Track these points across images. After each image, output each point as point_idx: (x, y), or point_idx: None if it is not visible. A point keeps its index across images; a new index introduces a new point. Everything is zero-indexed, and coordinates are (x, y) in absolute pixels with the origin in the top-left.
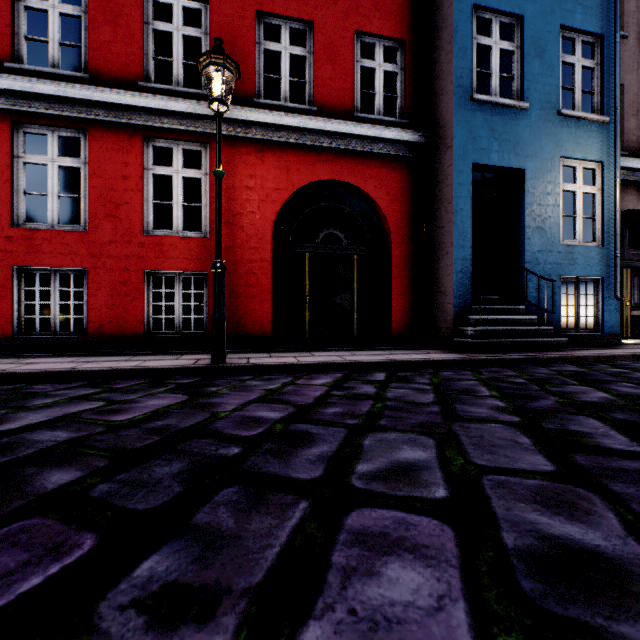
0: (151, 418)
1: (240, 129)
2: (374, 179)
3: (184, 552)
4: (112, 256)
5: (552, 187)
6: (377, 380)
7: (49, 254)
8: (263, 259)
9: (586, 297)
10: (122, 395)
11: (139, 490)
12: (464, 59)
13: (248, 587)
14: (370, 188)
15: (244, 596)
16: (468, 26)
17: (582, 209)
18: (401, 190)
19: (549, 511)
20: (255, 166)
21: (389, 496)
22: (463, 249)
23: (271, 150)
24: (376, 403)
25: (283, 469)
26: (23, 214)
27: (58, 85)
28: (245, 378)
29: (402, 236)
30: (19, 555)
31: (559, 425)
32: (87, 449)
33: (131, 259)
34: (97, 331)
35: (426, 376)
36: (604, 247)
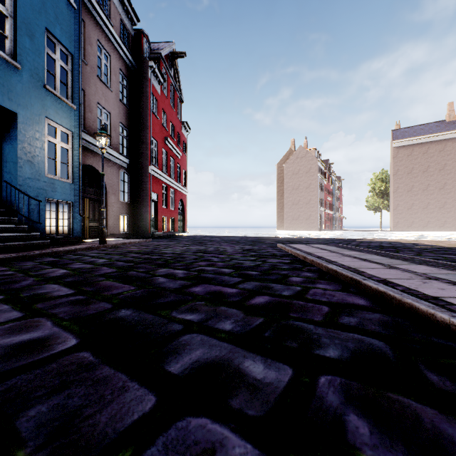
0: None
1: None
2: None
3: None
4: None
5: (40, 135)
6: None
7: None
8: None
9: (63, 213)
10: None
11: None
12: None
13: None
14: None
15: None
16: None
17: (62, 156)
18: None
19: (14, 334)
20: None
21: None
22: None
23: None
24: None
25: None
26: None
27: None
28: None
29: None
30: None
31: (33, 292)
32: None
33: None
34: None
35: None
36: (74, 184)
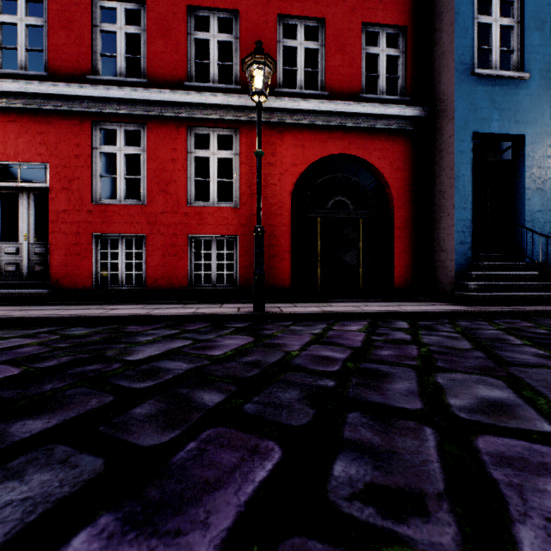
0: (239, 354)
1: (264, 115)
2: (378, 151)
3: (360, 461)
4: (164, 224)
5: None
6: (403, 328)
7: (118, 223)
8: (282, 224)
9: None
10: (200, 335)
11: (280, 410)
12: (465, 38)
13: (438, 492)
14: (374, 159)
15: (441, 499)
16: (469, 8)
17: None
18: (402, 160)
19: None
20: (276, 145)
21: (501, 427)
22: (464, 211)
23: (289, 131)
24: (420, 348)
25: (385, 400)
26: (99, 193)
27: (125, 90)
28: (286, 324)
29: (403, 201)
30: (233, 453)
31: None
32: (211, 376)
33: (178, 226)
34: (153, 284)
35: (446, 325)
36: None
